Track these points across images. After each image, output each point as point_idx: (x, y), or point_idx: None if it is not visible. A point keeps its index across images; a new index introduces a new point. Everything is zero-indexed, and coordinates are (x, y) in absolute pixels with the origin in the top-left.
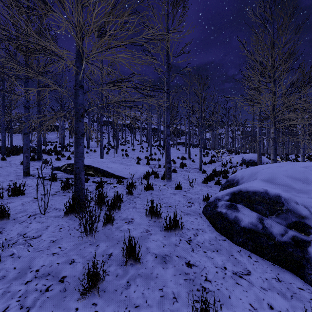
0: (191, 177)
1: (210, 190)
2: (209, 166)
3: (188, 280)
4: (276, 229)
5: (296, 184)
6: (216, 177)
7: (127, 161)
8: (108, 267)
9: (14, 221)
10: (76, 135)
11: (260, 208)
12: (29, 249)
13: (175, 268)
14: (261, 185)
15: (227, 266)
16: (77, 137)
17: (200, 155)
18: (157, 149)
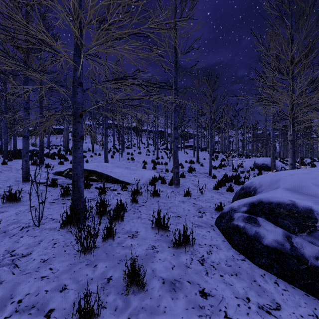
0: (201, 182)
1: (222, 198)
2: (219, 170)
3: (203, 316)
4: (309, 250)
5: None
6: (227, 182)
7: (133, 165)
8: (106, 297)
9: (4, 234)
10: (74, 137)
11: (286, 223)
12: (14, 271)
13: (186, 299)
14: (286, 195)
15: (251, 296)
16: (75, 140)
17: (210, 159)
18: (164, 152)
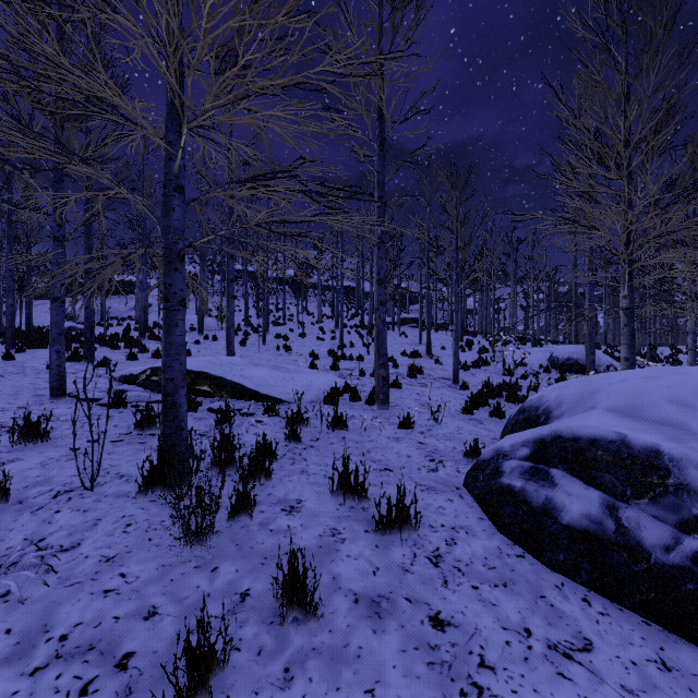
0: (435, 398)
1: (481, 431)
2: (474, 373)
3: (437, 664)
4: (652, 533)
5: (696, 420)
6: (492, 398)
7: (289, 362)
8: (240, 629)
9: (20, 507)
10: (168, 302)
11: (608, 480)
12: (47, 579)
13: (403, 631)
14: (608, 423)
15: (533, 626)
16: (169, 308)
17: (455, 349)
18: (355, 334)
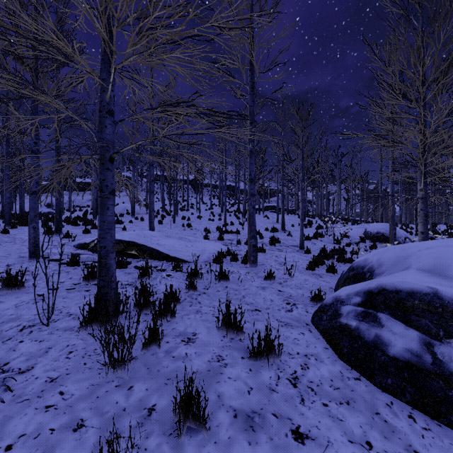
0: (288, 259)
1: (321, 282)
2: (314, 242)
3: None
4: None
5: None
6: (327, 259)
7: (190, 235)
8: (146, 440)
9: None
10: (102, 192)
11: (424, 323)
12: (4, 397)
13: (272, 443)
14: (422, 280)
15: (373, 440)
16: (102, 196)
17: (301, 226)
18: (234, 216)
